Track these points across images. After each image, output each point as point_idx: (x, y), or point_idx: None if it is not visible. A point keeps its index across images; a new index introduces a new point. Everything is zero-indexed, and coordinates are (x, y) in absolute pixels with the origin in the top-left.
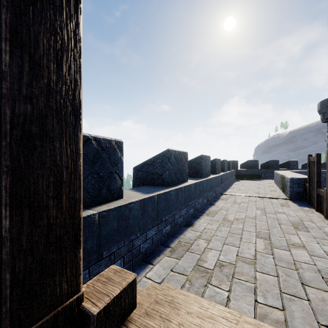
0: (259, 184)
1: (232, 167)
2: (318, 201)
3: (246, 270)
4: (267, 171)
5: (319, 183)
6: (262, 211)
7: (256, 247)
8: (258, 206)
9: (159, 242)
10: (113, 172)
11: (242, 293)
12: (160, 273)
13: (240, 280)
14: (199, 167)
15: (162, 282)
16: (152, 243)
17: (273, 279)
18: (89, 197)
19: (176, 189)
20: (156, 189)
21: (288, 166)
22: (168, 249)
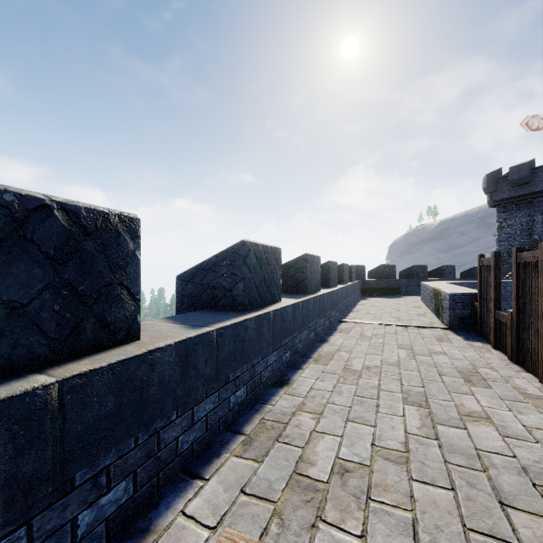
0: (399, 304)
1: (356, 276)
2: (496, 332)
3: (392, 478)
4: (409, 282)
5: (498, 302)
6: (408, 351)
7: (406, 423)
8: (400, 342)
9: (221, 423)
10: (114, 284)
11: (388, 539)
12: (217, 501)
13: (382, 504)
14: (302, 276)
15: (220, 524)
16: (206, 429)
17: (445, 495)
18: (45, 341)
19: (258, 317)
20: (217, 318)
21: (441, 274)
22: (239, 439)
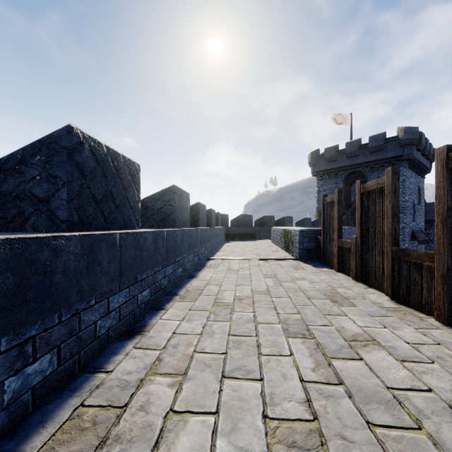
0: (256, 245)
1: (221, 223)
2: (339, 257)
3: None
4: (262, 229)
5: (341, 232)
6: (274, 279)
7: (296, 364)
8: (264, 272)
9: None
10: None
11: None
12: None
13: None
14: (169, 209)
15: None
16: None
17: None
18: None
19: (88, 237)
20: None
21: (283, 223)
22: None
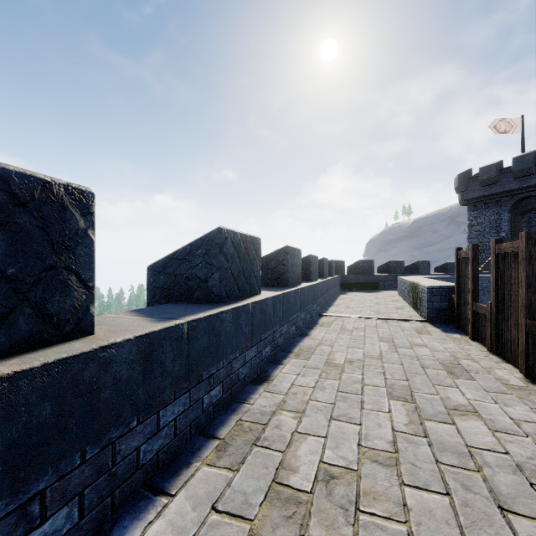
0: (377, 298)
1: (336, 271)
2: (474, 323)
3: (381, 484)
4: (387, 277)
5: (476, 294)
6: (390, 343)
7: (392, 419)
8: (381, 334)
9: (193, 427)
10: (59, 267)
11: None
12: (183, 522)
13: (372, 516)
14: (282, 269)
15: None
16: (175, 435)
17: (440, 501)
18: None
19: (235, 309)
20: (190, 311)
21: (416, 269)
22: (213, 444)
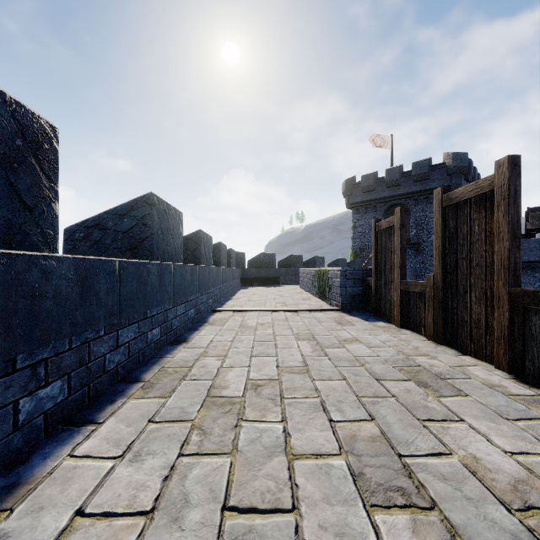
0: (280, 291)
1: (236, 264)
2: (402, 307)
3: None
4: (287, 272)
5: (404, 269)
6: (311, 342)
7: None
8: (295, 330)
9: None
10: None
11: None
12: None
13: None
14: (143, 231)
15: None
16: None
17: None
18: None
19: None
20: None
21: (313, 265)
22: None
